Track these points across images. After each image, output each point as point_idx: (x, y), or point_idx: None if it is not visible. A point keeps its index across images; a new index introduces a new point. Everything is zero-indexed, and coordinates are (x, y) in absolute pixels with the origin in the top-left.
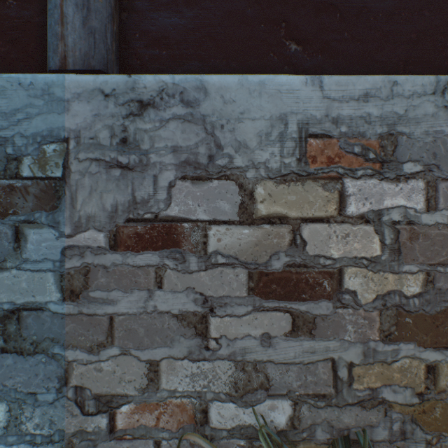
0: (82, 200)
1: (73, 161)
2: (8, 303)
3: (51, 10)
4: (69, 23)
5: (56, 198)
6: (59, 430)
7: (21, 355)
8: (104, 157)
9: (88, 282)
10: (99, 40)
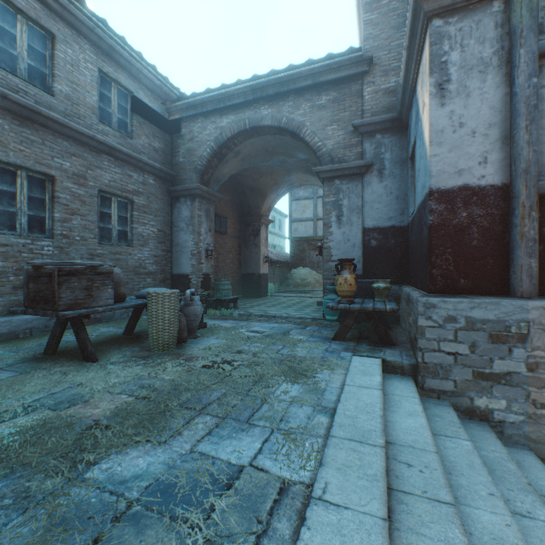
0: (534, 341)
1: (530, 328)
2: (505, 370)
3: (516, 277)
4: (523, 281)
5: (524, 339)
6: (525, 411)
7: (510, 386)
8: (543, 328)
9: (536, 367)
10: (535, 287)
